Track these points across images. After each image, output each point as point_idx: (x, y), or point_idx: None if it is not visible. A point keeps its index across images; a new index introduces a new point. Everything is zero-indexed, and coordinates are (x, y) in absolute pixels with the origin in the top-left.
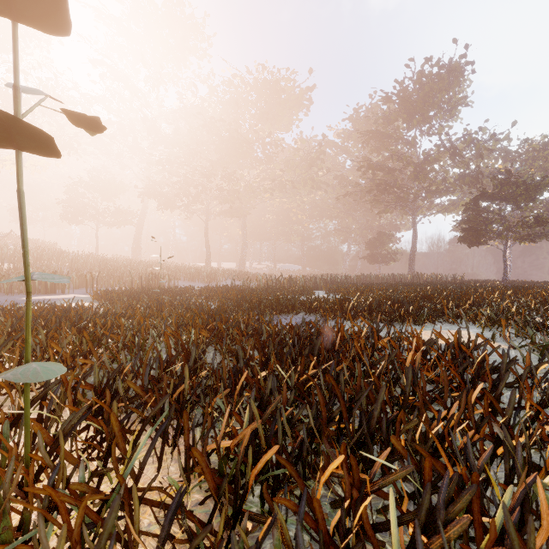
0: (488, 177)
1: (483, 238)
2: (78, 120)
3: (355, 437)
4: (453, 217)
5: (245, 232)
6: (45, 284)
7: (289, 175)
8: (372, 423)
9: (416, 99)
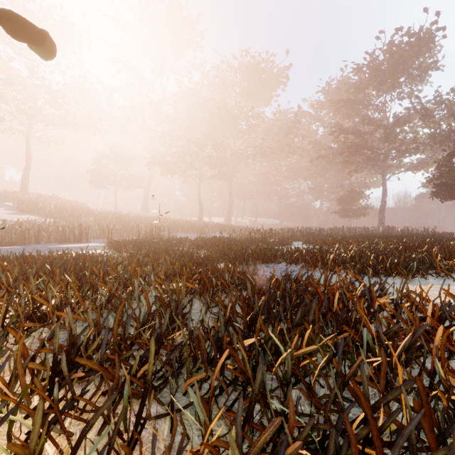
0: None
1: None
2: (13, 28)
3: None
4: (422, 174)
5: (231, 191)
6: (74, 235)
7: (268, 142)
8: None
9: (386, 68)
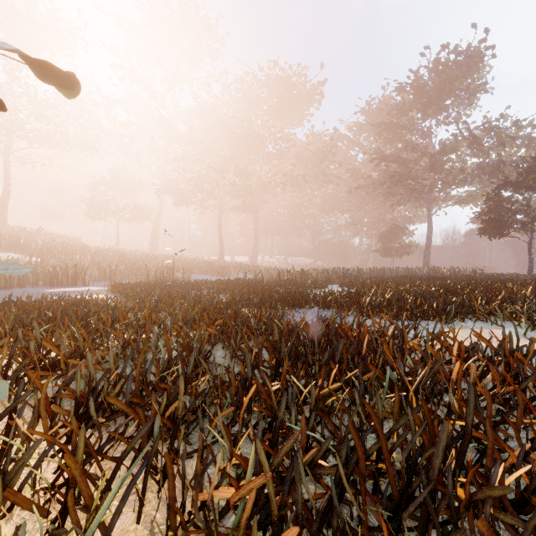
0: (511, 165)
1: (506, 229)
2: (45, 73)
3: (412, 507)
4: (471, 208)
5: (257, 226)
6: (67, 277)
7: (300, 169)
8: (431, 476)
9: (432, 88)
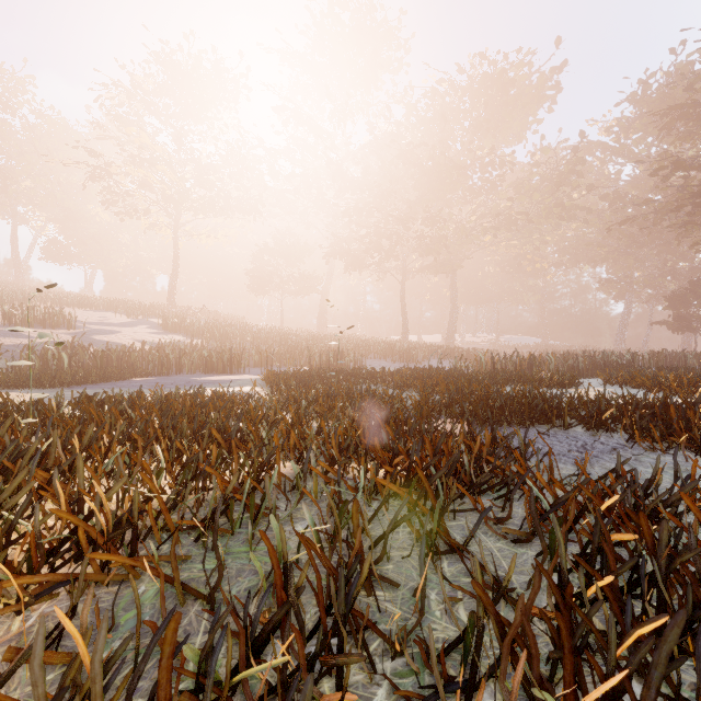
0: None
1: None
2: None
3: None
4: None
5: (455, 292)
6: (222, 362)
7: (522, 205)
8: None
9: None
